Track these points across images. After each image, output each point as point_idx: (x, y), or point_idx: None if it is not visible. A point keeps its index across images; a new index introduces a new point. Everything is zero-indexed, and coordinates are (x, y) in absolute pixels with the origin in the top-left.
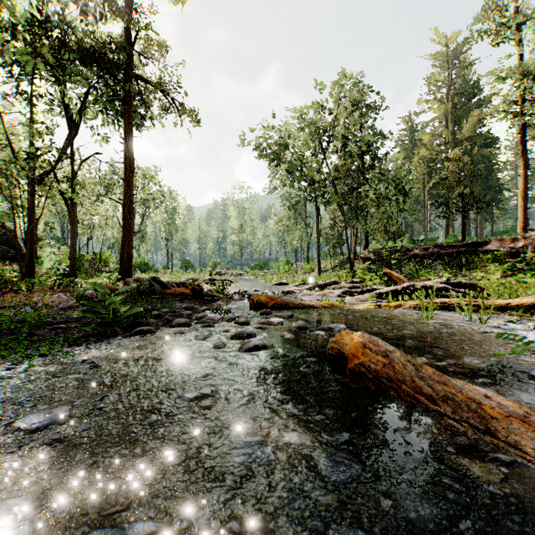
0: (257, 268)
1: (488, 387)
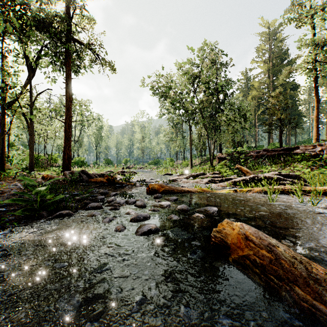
0: (152, 164)
1: None
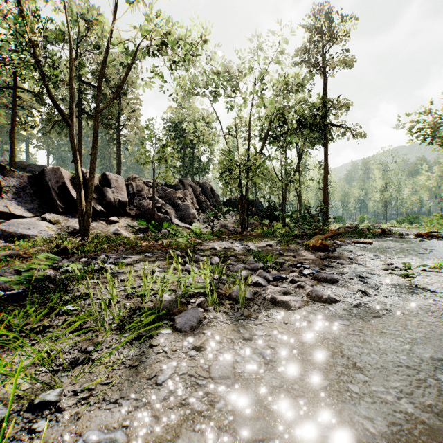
0: (404, 222)
1: None
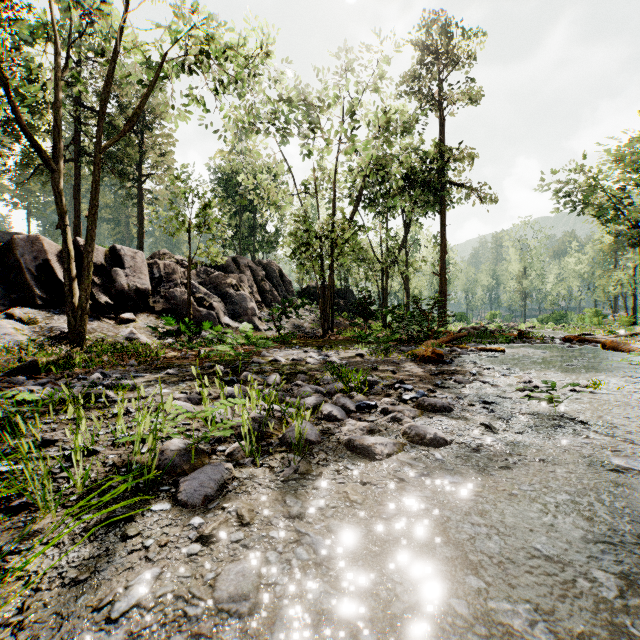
0: (549, 321)
1: None
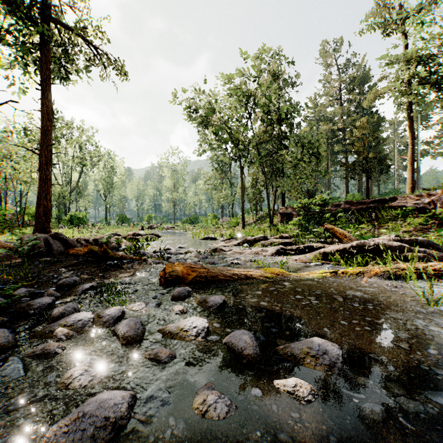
0: (188, 222)
1: None
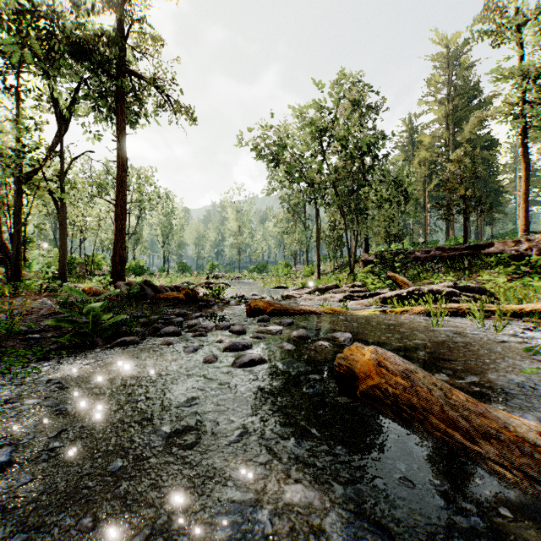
0: (255, 271)
1: (526, 413)
